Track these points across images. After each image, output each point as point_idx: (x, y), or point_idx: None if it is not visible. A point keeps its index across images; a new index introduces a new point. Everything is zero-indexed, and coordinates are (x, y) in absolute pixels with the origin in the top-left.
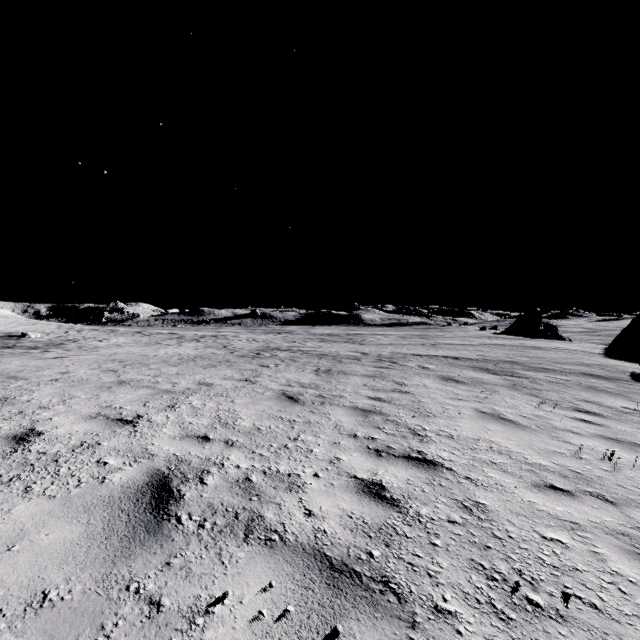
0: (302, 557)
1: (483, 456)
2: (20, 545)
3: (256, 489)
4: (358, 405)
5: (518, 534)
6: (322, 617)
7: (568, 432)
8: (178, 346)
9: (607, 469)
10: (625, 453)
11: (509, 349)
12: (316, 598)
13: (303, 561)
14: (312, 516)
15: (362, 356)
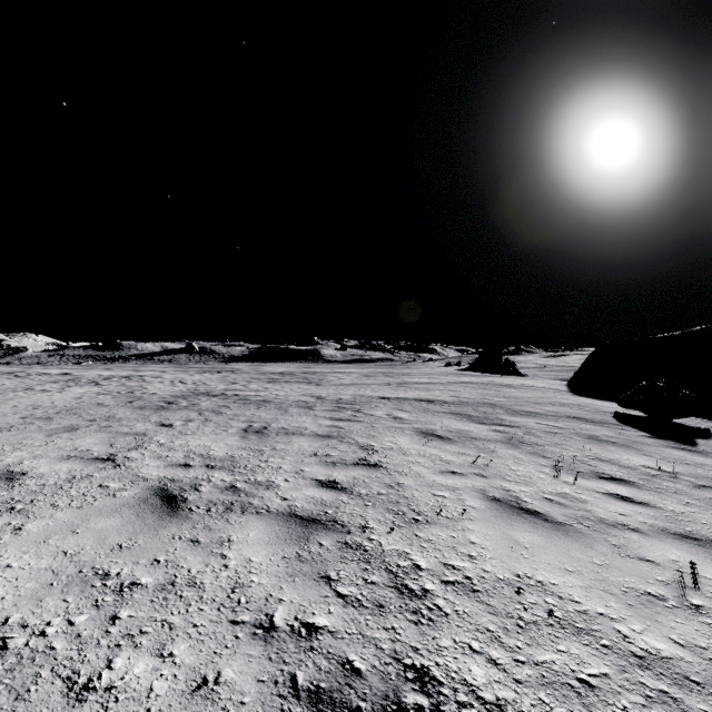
0: None
1: (554, 656)
2: None
3: None
4: (295, 506)
5: None
6: None
7: (625, 530)
8: (55, 393)
9: None
10: None
11: (481, 388)
12: None
13: None
14: None
15: (317, 402)
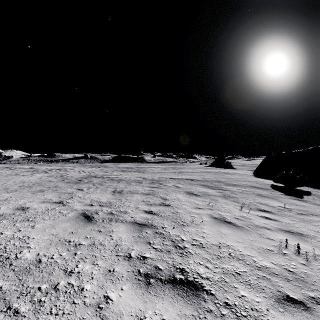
0: None
1: (228, 266)
2: None
3: None
4: (136, 219)
5: None
6: None
7: (265, 229)
8: (29, 176)
9: (304, 263)
10: (302, 243)
11: (215, 174)
12: None
13: None
14: None
15: (143, 180)
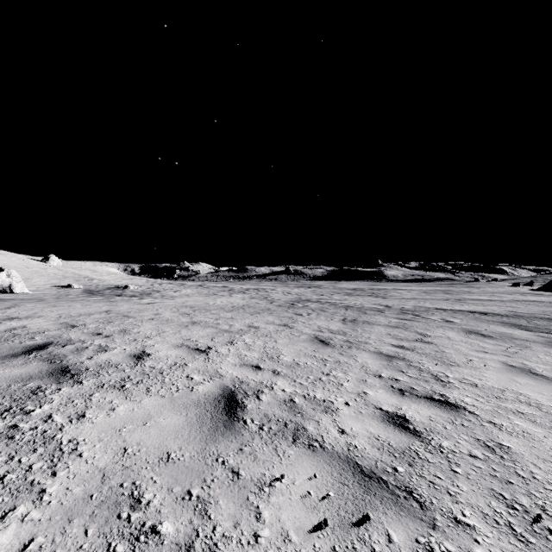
0: (338, 461)
1: (509, 405)
2: (150, 423)
3: (299, 408)
4: (382, 351)
5: (543, 477)
6: (356, 505)
7: None
8: (229, 297)
9: None
10: None
11: (546, 306)
12: (350, 492)
13: (339, 464)
14: (345, 434)
15: (385, 309)
